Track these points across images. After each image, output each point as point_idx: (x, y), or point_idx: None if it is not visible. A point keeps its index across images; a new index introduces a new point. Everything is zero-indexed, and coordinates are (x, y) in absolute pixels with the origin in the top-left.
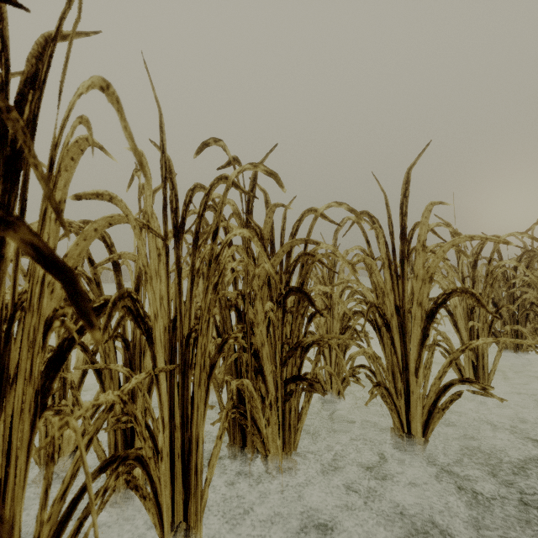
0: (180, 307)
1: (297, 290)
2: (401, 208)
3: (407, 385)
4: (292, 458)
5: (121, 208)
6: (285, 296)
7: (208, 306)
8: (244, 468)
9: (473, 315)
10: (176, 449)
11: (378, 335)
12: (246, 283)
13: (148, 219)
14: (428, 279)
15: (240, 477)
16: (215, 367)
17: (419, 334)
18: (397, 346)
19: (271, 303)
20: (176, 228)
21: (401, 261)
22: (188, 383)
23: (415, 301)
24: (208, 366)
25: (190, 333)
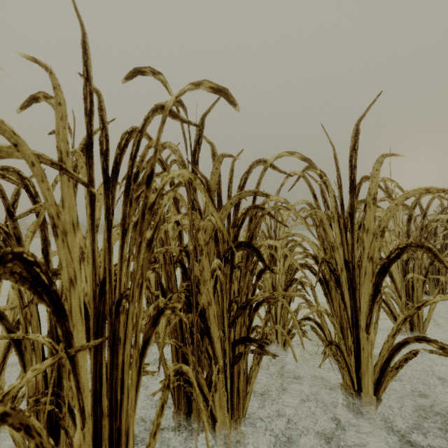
0: (109, 267)
1: (245, 245)
2: (350, 160)
3: (357, 341)
4: (241, 426)
5: (1, 132)
6: (233, 251)
7: (152, 261)
8: (189, 436)
9: (408, 266)
10: (102, 441)
11: (326, 289)
12: (191, 238)
13: (61, 158)
14: (379, 233)
15: (185, 446)
16: (148, 345)
17: (370, 289)
18: (346, 301)
19: (219, 261)
20: (105, 173)
21: (350, 214)
22: (117, 361)
23: (366, 255)
24: (139, 343)
25: (120, 299)
